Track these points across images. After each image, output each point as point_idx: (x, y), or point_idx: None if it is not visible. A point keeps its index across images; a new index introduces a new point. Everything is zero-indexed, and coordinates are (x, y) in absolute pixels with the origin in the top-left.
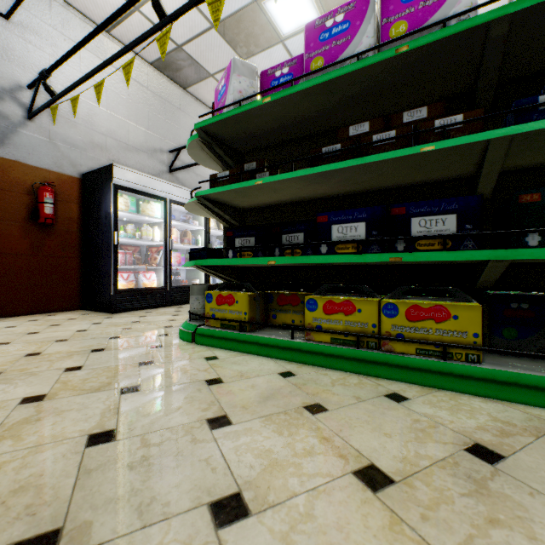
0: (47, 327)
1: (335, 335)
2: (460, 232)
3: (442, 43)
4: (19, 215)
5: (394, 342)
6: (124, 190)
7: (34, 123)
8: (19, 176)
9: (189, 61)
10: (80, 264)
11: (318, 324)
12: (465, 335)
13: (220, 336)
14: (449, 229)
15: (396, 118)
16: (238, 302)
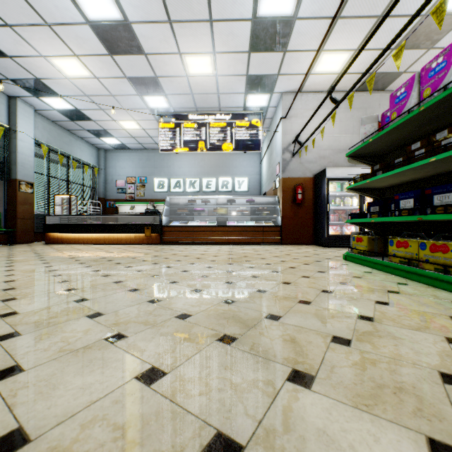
0: (296, 249)
1: (400, 259)
2: None
3: (442, 100)
4: (289, 200)
5: (424, 264)
6: (332, 180)
7: (294, 158)
8: (289, 184)
9: (381, 75)
10: (313, 221)
11: (393, 252)
12: None
13: (354, 257)
14: (450, 201)
15: (432, 138)
16: (363, 241)
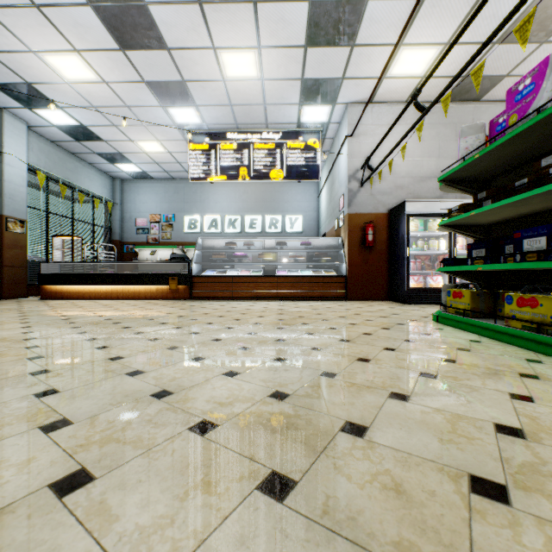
0: (366, 306)
1: (524, 323)
2: None
3: None
4: (356, 243)
5: None
6: (413, 216)
7: (363, 188)
8: (356, 221)
9: None
10: (388, 270)
11: (512, 314)
12: None
13: (450, 318)
14: None
15: None
16: (463, 296)
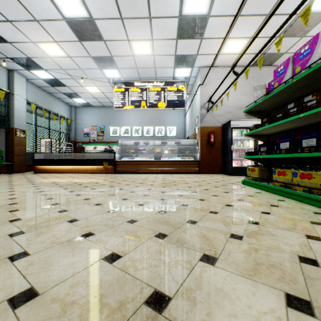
0: (209, 177)
1: (280, 183)
2: (317, 145)
3: (307, 75)
4: (205, 143)
5: (296, 186)
6: (235, 128)
7: (208, 113)
8: (205, 131)
9: (269, 55)
10: (222, 157)
11: (275, 179)
12: (316, 185)
13: (249, 182)
14: (313, 144)
15: (301, 100)
16: (255, 171)
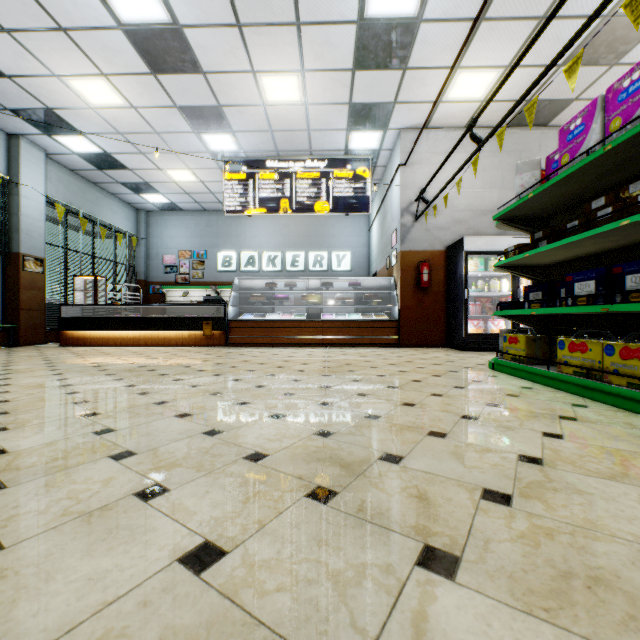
0: (420, 353)
1: (575, 368)
2: None
3: (638, 135)
4: (410, 284)
5: (611, 376)
6: (472, 254)
7: (418, 222)
8: (410, 260)
9: (542, 104)
10: (445, 314)
11: (564, 359)
12: None
13: (505, 365)
14: None
15: (623, 191)
16: (519, 342)
